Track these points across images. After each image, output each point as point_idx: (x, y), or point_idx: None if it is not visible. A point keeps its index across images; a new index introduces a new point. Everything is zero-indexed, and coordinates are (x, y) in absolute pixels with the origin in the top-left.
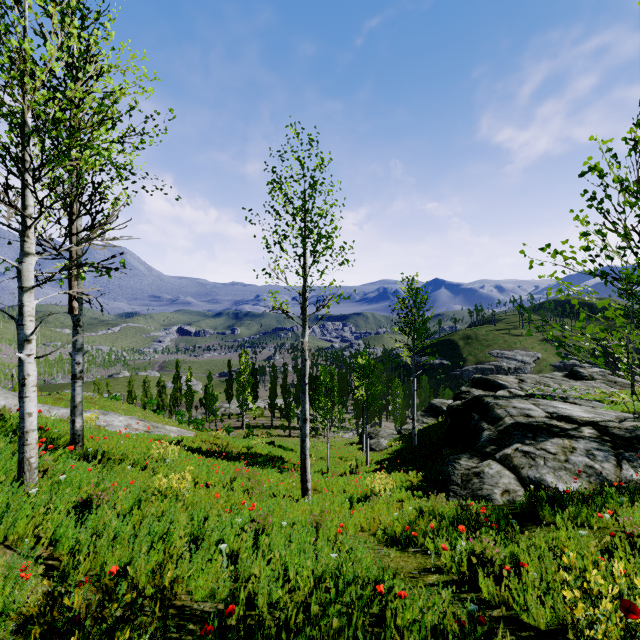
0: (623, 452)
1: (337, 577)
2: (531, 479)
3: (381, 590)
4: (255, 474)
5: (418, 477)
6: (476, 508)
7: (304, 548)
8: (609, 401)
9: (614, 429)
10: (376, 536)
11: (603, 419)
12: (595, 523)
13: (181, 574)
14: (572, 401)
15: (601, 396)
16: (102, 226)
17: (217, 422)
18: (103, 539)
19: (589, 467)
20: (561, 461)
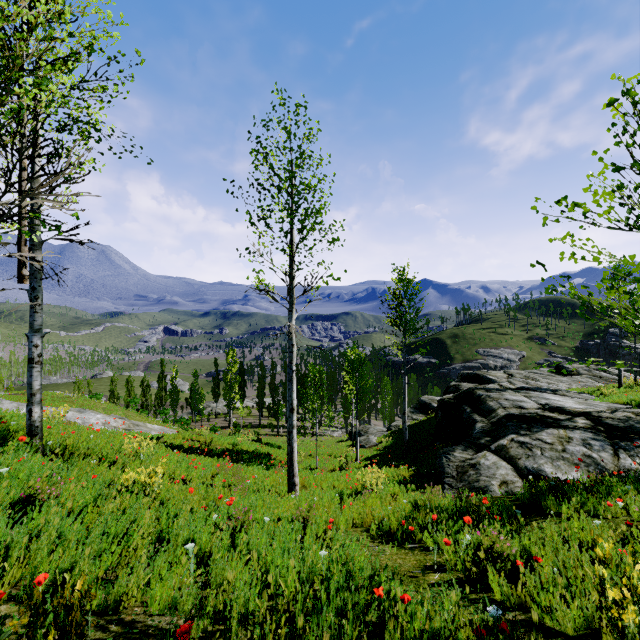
0: (619, 441)
1: (327, 579)
2: (529, 470)
3: (380, 594)
4: (239, 470)
5: (410, 472)
6: (475, 500)
7: (289, 546)
8: (598, 394)
9: (607, 419)
10: (369, 532)
11: (595, 410)
12: (603, 512)
13: (137, 581)
14: (562, 394)
15: (589, 389)
16: (55, 179)
17: (203, 422)
18: (40, 541)
19: (587, 456)
20: (558, 451)
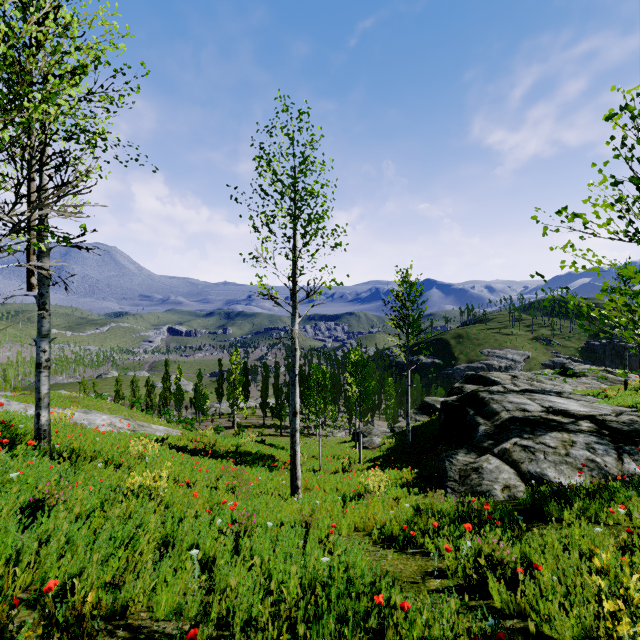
0: (623, 445)
1: (328, 586)
2: (532, 474)
3: (380, 601)
4: (242, 472)
5: (413, 474)
6: (477, 505)
7: (291, 552)
8: (603, 396)
9: (612, 423)
10: (371, 536)
11: (600, 413)
12: (605, 519)
13: (143, 586)
14: (567, 396)
15: (594, 391)
16: (63, 190)
17: (207, 422)
18: (50, 546)
19: (591, 461)
20: (562, 455)
